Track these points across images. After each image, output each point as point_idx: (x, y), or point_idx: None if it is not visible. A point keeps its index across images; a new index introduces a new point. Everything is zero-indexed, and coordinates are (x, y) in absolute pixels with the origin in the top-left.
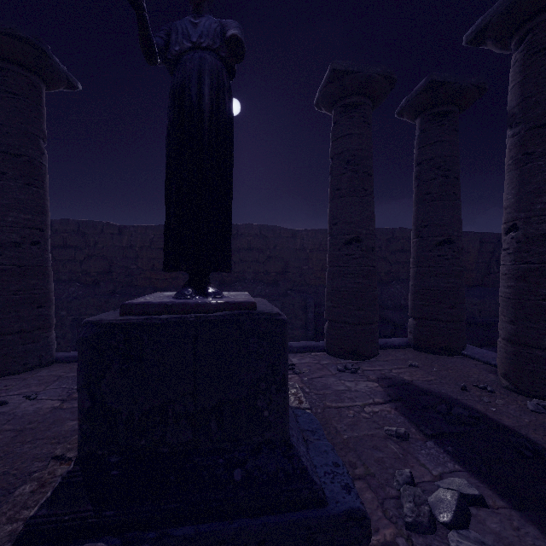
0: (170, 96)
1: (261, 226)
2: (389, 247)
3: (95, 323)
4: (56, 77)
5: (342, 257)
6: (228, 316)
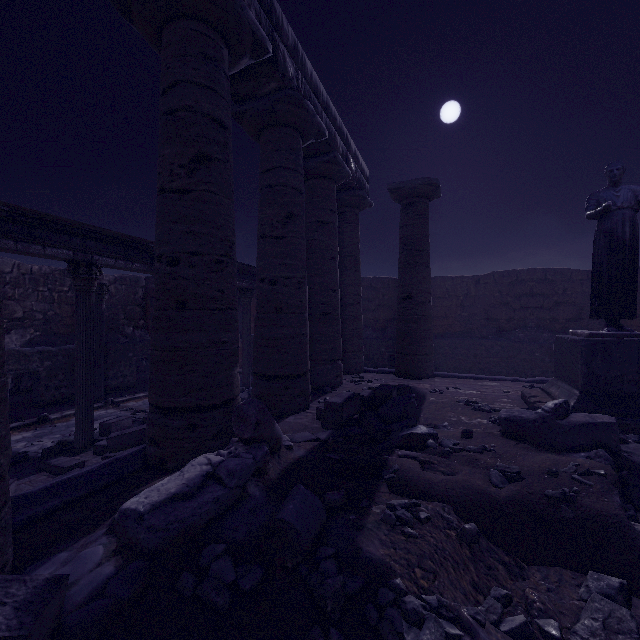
0: (601, 234)
1: (546, 270)
2: None
3: (588, 340)
4: (436, 196)
5: None
6: None
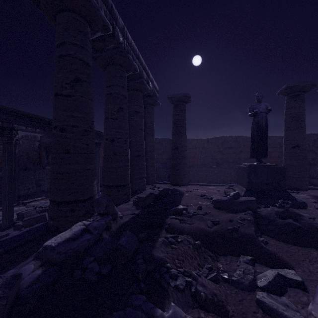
0: (254, 122)
1: (236, 136)
2: (315, 144)
3: (249, 167)
4: (189, 102)
5: (291, 153)
6: (273, 166)
